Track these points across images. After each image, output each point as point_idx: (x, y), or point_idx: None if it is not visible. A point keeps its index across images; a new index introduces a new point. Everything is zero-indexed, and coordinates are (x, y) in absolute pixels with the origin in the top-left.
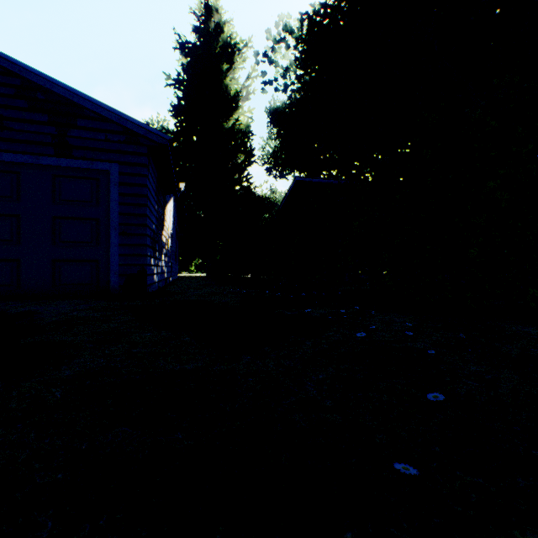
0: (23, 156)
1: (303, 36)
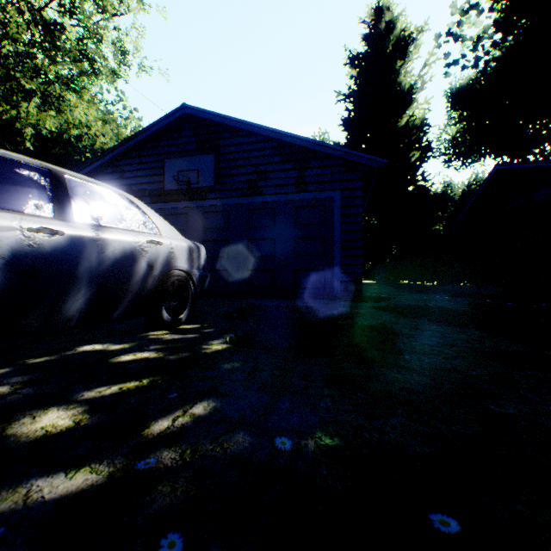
0: (278, 196)
1: None
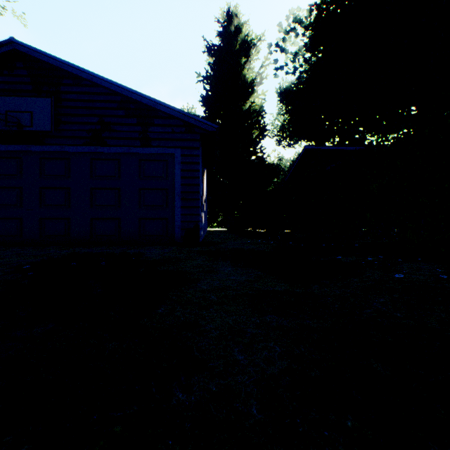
0: (122, 148)
1: (311, 24)
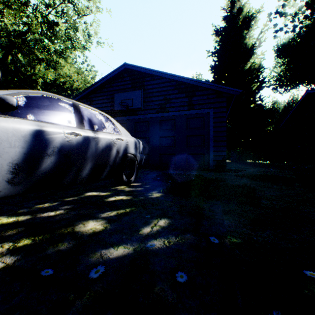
0: (177, 112)
1: None
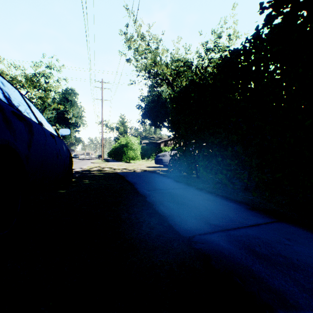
0: None
1: None
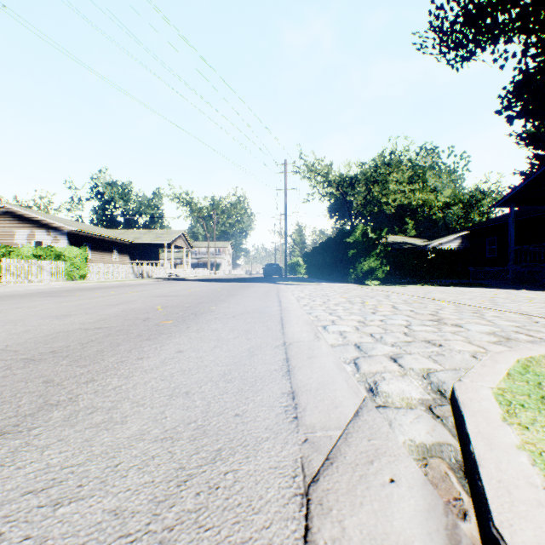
0: None
1: None
